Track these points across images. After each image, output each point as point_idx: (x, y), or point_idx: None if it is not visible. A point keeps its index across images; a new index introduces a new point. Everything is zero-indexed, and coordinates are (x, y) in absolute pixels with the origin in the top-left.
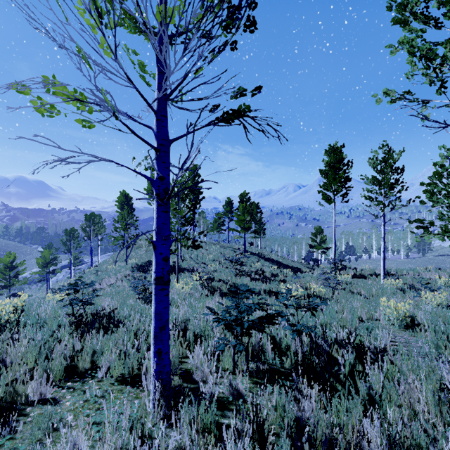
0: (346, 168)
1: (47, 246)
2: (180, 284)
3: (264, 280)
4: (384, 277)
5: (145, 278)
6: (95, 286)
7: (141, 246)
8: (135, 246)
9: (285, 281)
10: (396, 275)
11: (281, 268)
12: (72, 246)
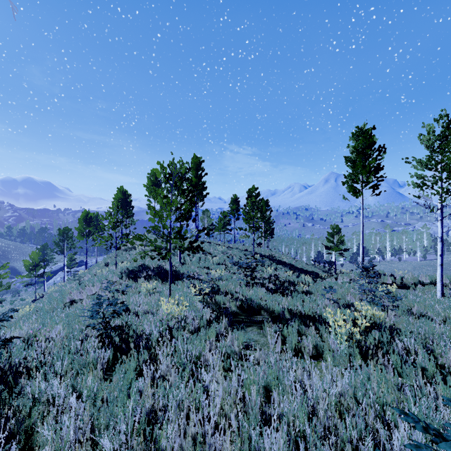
0: (378, 154)
1: (42, 246)
2: (169, 304)
3: (280, 289)
4: (442, 289)
5: (135, 286)
6: (74, 296)
7: (136, 247)
8: (130, 247)
9: (309, 293)
10: (449, 285)
11: (296, 273)
12: (65, 247)
